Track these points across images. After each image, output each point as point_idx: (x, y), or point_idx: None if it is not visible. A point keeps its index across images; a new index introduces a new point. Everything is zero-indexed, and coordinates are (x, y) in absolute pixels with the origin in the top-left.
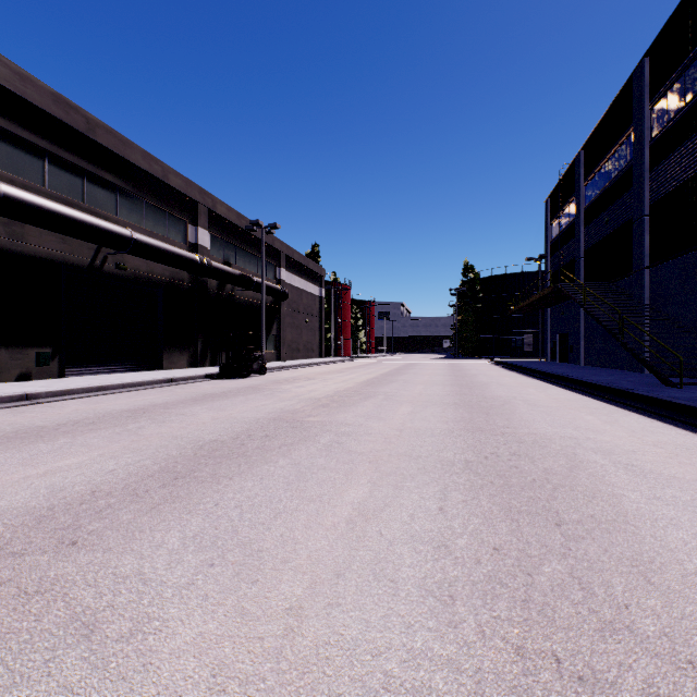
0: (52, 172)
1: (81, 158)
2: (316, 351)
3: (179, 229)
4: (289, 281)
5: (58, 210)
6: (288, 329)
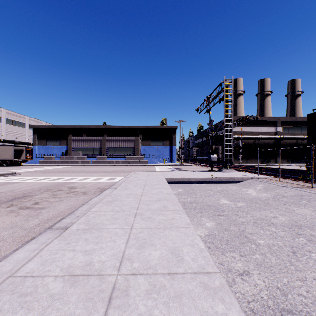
0: (289, 129)
1: (293, 125)
2: None
3: None
4: None
5: (291, 137)
6: None
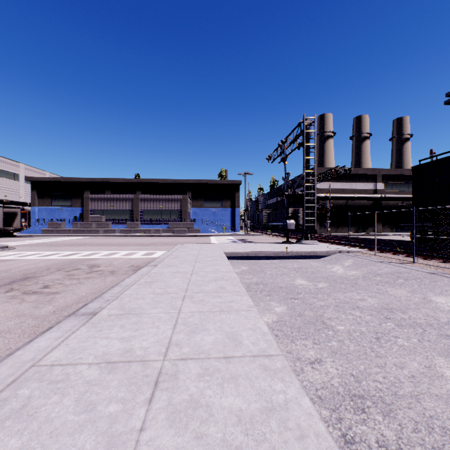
0: (392, 186)
1: (398, 180)
2: None
3: None
4: None
5: (395, 197)
6: None
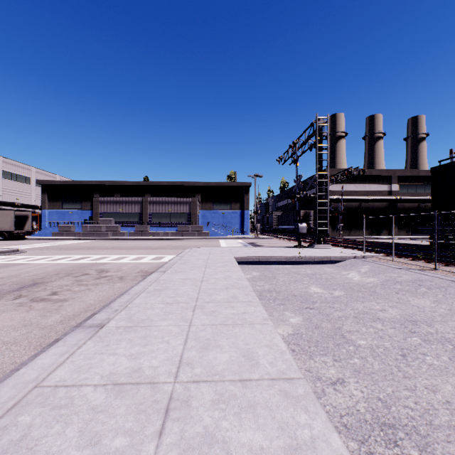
0: (408, 188)
1: (414, 181)
2: None
3: None
4: None
5: (411, 199)
6: None
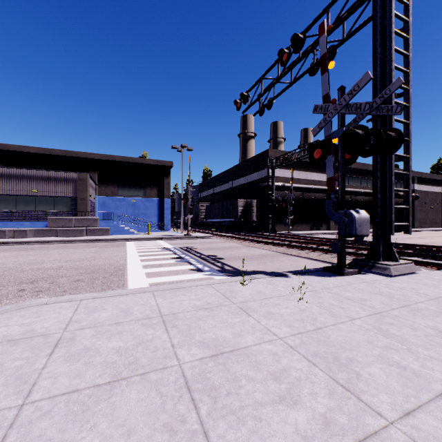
0: None
1: (347, 173)
2: (438, 223)
3: (370, 182)
4: (418, 189)
5: (348, 190)
6: (418, 213)
